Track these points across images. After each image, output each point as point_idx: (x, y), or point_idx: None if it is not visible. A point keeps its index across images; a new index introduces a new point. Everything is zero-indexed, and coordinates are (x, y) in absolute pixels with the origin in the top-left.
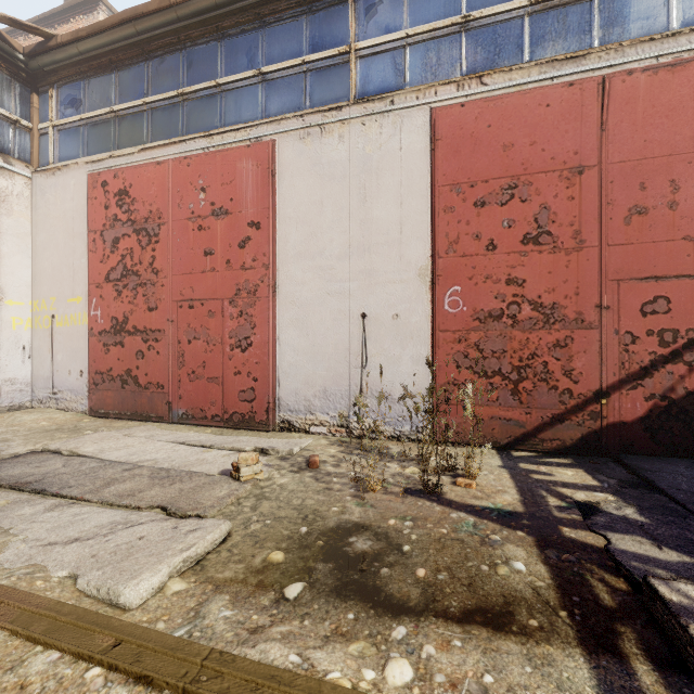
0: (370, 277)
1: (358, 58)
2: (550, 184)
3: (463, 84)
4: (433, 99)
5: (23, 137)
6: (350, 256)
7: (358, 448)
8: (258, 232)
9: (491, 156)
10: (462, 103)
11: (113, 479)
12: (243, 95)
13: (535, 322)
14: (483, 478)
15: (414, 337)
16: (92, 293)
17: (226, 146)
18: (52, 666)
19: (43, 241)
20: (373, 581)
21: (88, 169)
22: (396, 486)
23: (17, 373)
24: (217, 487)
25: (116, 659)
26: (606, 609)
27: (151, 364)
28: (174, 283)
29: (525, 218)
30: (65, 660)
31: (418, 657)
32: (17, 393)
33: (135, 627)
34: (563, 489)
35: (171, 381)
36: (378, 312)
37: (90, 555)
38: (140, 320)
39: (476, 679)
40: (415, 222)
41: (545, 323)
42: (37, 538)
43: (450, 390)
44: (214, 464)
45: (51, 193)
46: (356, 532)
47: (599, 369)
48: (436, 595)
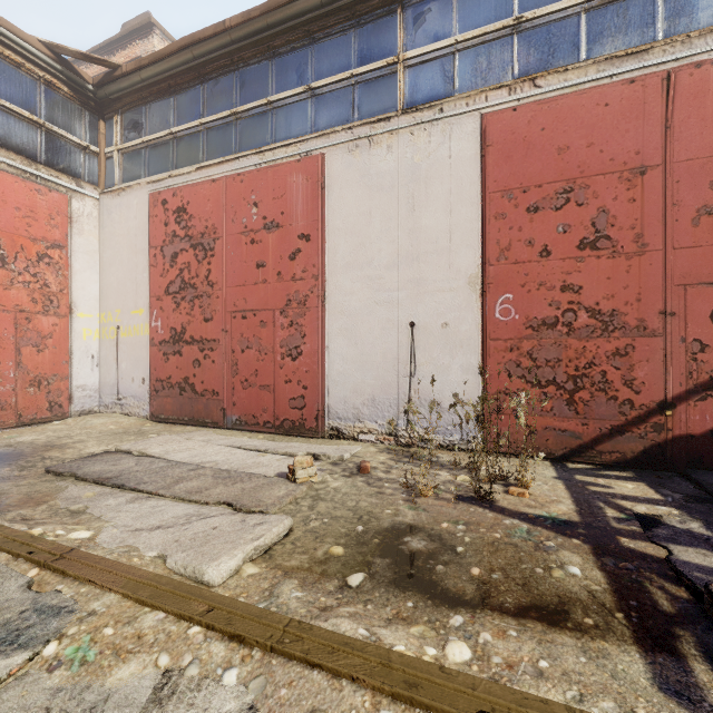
0: (418, 286)
1: (406, 67)
2: (609, 187)
3: (515, 87)
4: (483, 104)
5: (92, 161)
6: (399, 265)
7: (407, 456)
8: (308, 244)
9: (545, 160)
10: (514, 107)
11: (181, 478)
12: (293, 111)
13: (592, 330)
14: (536, 488)
15: (464, 346)
16: (153, 305)
17: (277, 162)
18: (160, 623)
19: (110, 257)
20: (429, 576)
21: (149, 189)
22: (447, 492)
23: (87, 380)
24: (275, 487)
25: (212, 621)
26: (665, 614)
27: (207, 373)
28: (228, 295)
29: (581, 222)
30: (170, 620)
31: (475, 642)
32: (87, 398)
33: (223, 597)
34: (622, 501)
35: (226, 388)
36: (427, 321)
37: (173, 540)
38: (197, 330)
39: (532, 663)
40: (465, 230)
41: (604, 331)
42: (125, 524)
43: (501, 400)
44: (269, 467)
45: (116, 213)
46: (410, 533)
47: (663, 378)
48: (491, 592)
